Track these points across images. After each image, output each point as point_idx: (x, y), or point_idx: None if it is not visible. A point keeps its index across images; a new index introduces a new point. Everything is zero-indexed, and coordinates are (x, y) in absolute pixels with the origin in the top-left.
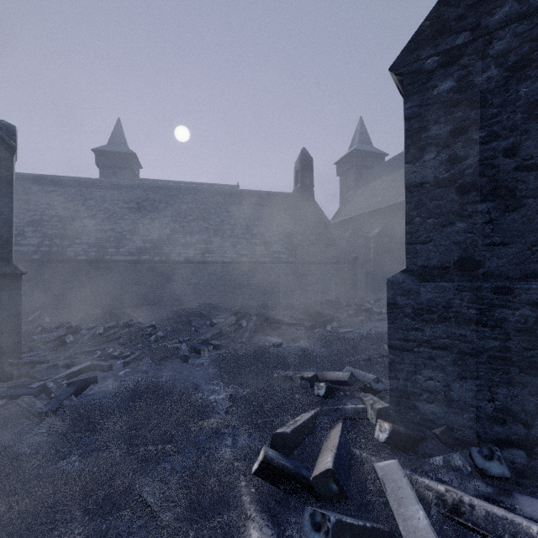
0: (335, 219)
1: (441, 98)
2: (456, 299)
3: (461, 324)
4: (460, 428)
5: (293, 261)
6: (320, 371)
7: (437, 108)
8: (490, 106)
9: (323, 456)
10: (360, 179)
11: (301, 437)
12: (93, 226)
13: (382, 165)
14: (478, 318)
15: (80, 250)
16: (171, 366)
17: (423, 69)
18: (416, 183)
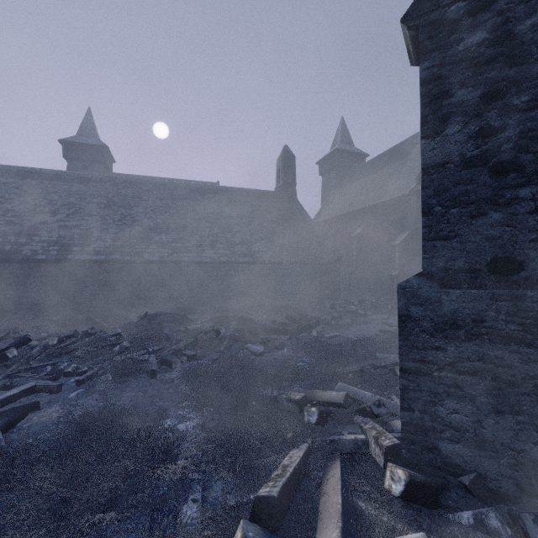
0: (317, 219)
1: (469, 54)
2: (489, 311)
3: (497, 342)
4: (495, 476)
5: (276, 261)
6: (309, 390)
7: (464, 66)
8: (536, 61)
9: (324, 532)
10: (341, 179)
11: (291, 493)
12: (55, 222)
13: (363, 165)
14: (520, 335)
15: (38, 249)
16: (135, 384)
17: (445, 18)
18: (436, 163)
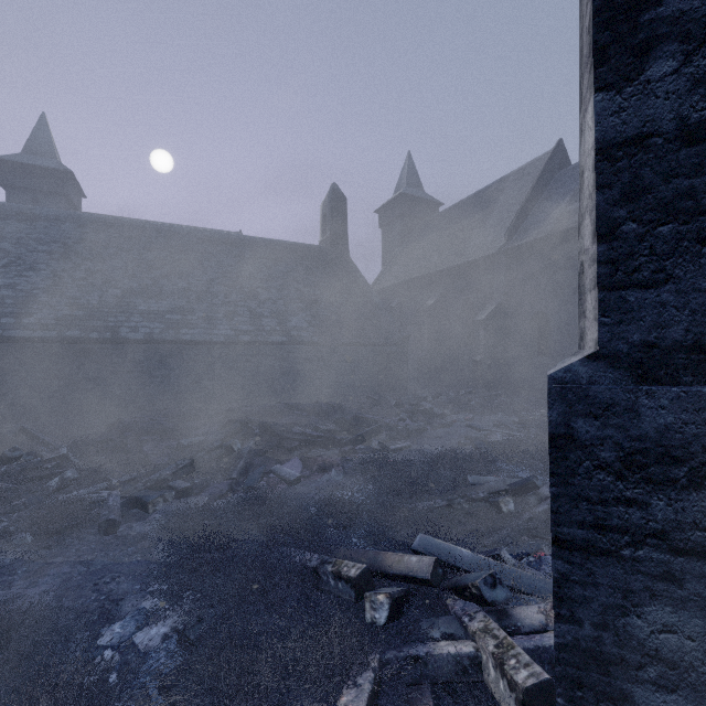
0: (377, 286)
1: None
2: None
3: None
4: None
5: (320, 341)
6: (372, 551)
7: None
8: None
9: None
10: (408, 234)
11: None
12: None
13: (436, 216)
14: None
15: None
16: (73, 548)
17: None
18: (626, 137)
